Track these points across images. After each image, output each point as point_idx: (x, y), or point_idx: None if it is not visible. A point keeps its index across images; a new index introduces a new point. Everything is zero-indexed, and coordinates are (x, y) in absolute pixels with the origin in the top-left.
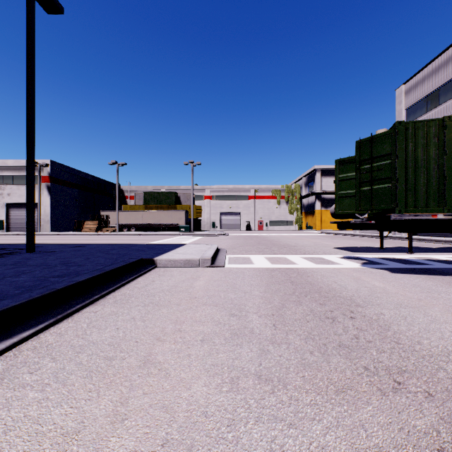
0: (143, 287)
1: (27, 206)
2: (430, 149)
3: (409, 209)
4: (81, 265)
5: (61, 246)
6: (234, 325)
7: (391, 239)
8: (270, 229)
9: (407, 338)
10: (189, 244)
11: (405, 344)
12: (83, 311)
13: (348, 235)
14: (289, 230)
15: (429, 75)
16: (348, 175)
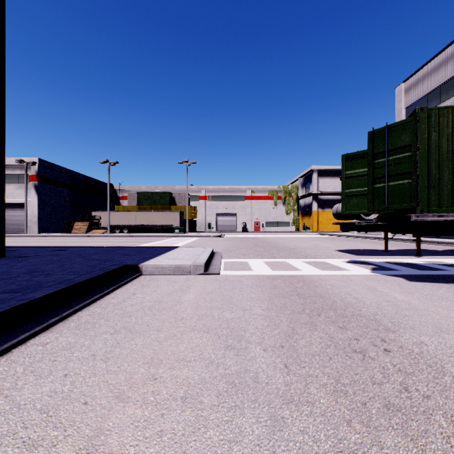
0: (119, 303)
1: None
2: None
3: (432, 208)
4: (49, 274)
5: (40, 249)
6: (230, 366)
7: (391, 241)
8: (266, 230)
9: None
10: (182, 247)
11: None
12: (29, 343)
13: (346, 236)
14: (286, 231)
15: (430, 73)
16: (356, 172)
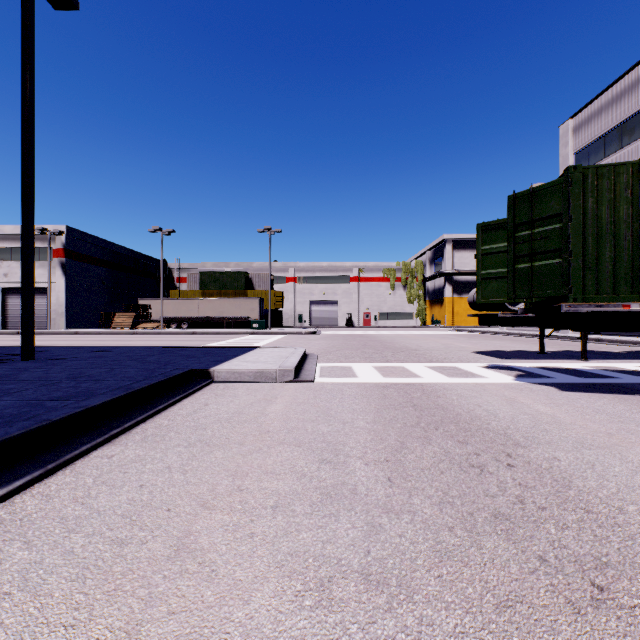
0: (189, 415)
1: (24, 292)
2: (620, 207)
3: (589, 296)
4: (99, 380)
5: (75, 350)
6: (326, 479)
7: (554, 340)
8: (380, 324)
9: (600, 502)
10: (264, 347)
11: (600, 513)
12: (92, 456)
13: (492, 333)
14: (408, 326)
15: (608, 106)
16: (496, 247)
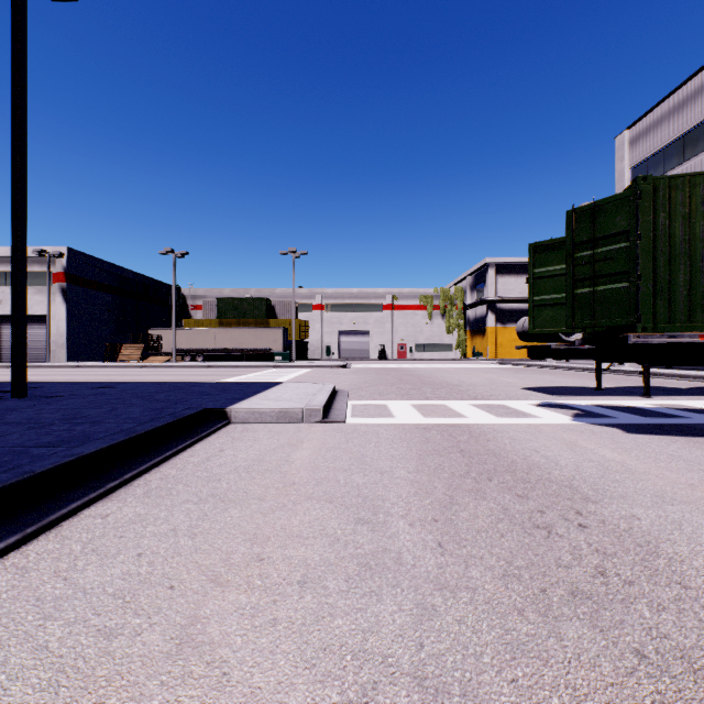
0: (201, 463)
1: (14, 320)
2: (696, 223)
3: (661, 325)
4: (97, 421)
5: (75, 386)
6: (363, 544)
7: (609, 374)
8: (416, 357)
9: (698, 574)
10: (288, 383)
11: (700, 588)
12: (83, 515)
13: (540, 367)
14: (447, 359)
15: (669, 115)
16: (550, 269)
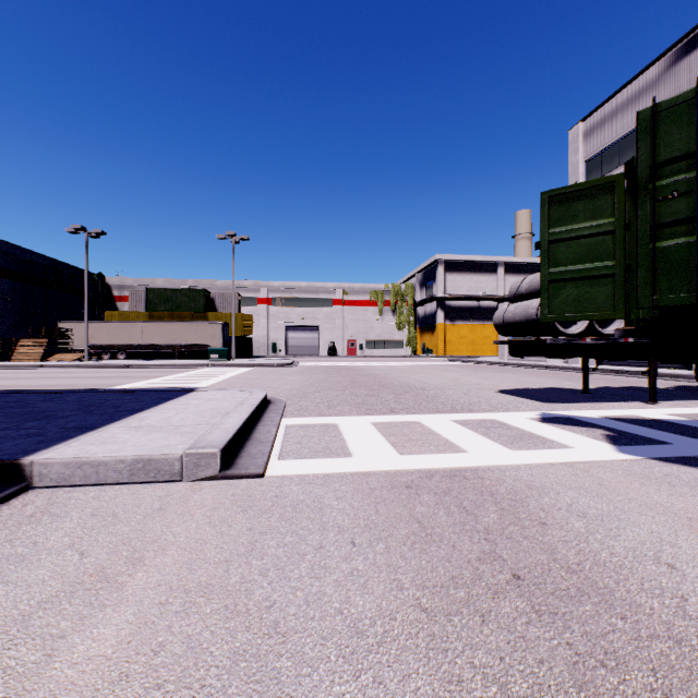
0: None
1: None
2: None
3: None
4: None
5: None
6: None
7: (568, 371)
8: (367, 354)
9: None
10: (202, 391)
11: None
12: None
13: (494, 364)
14: (398, 356)
15: (624, 106)
16: (574, 228)
